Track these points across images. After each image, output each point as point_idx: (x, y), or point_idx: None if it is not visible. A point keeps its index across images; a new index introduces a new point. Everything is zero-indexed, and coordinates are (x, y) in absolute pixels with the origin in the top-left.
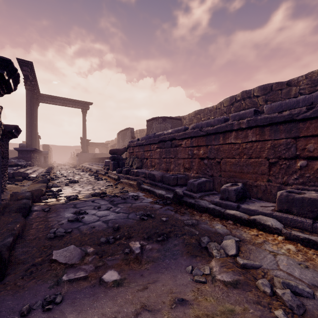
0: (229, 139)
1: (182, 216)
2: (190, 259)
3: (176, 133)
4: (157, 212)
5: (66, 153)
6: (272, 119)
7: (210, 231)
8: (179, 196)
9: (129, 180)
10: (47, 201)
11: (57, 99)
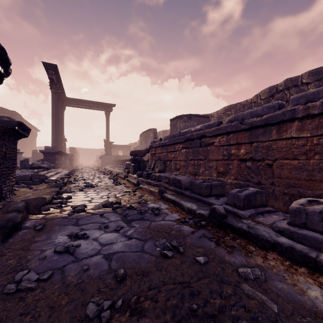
0: (287, 132)
1: (231, 255)
2: None
3: (207, 129)
4: (188, 241)
5: (92, 155)
6: None
7: (302, 307)
8: (220, 215)
9: (150, 185)
10: (48, 213)
11: (82, 102)
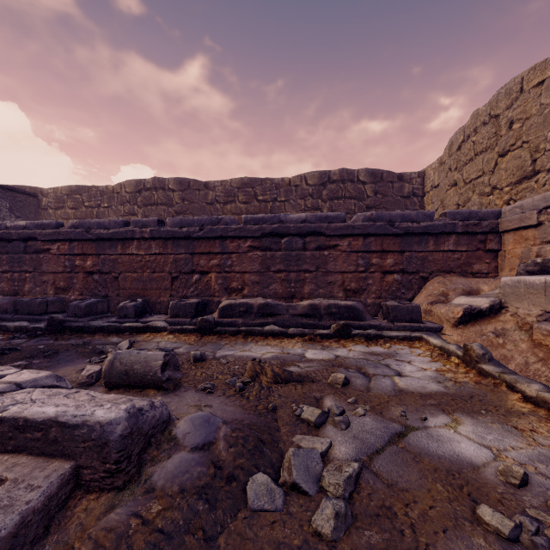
0: (130, 249)
1: (68, 341)
2: (87, 358)
3: (38, 229)
4: (24, 345)
5: None
6: (174, 233)
7: (106, 344)
8: (59, 321)
9: None
10: None
11: None
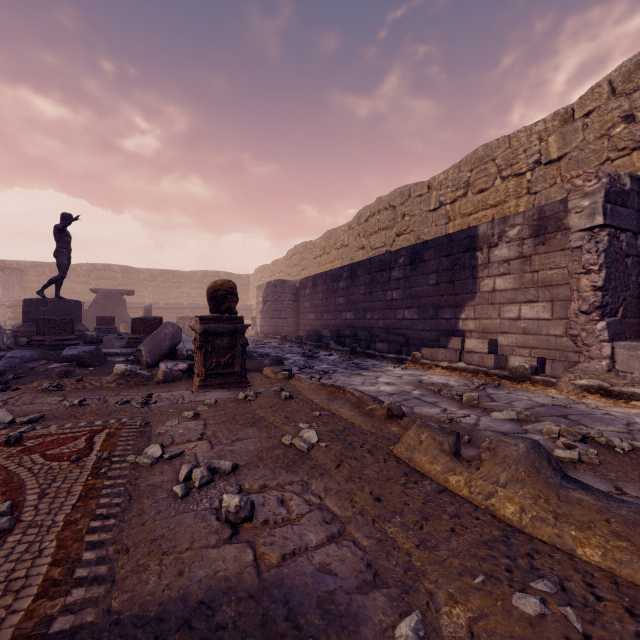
0: None
1: None
2: None
3: None
4: None
5: None
6: (164, 307)
7: None
8: None
9: None
10: None
11: None
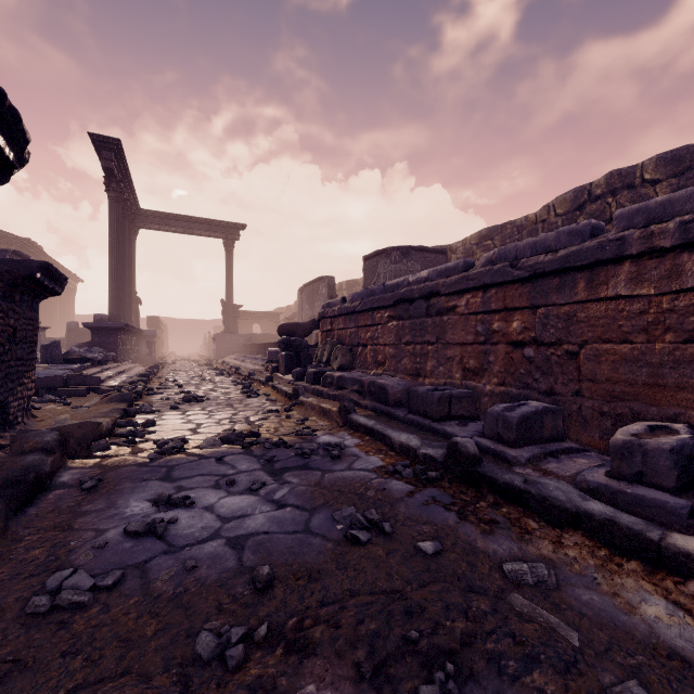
0: (609, 285)
1: (489, 538)
2: None
3: (441, 278)
4: (401, 511)
5: (197, 334)
6: None
7: (629, 637)
8: (467, 457)
9: (321, 397)
10: (106, 456)
11: (174, 220)
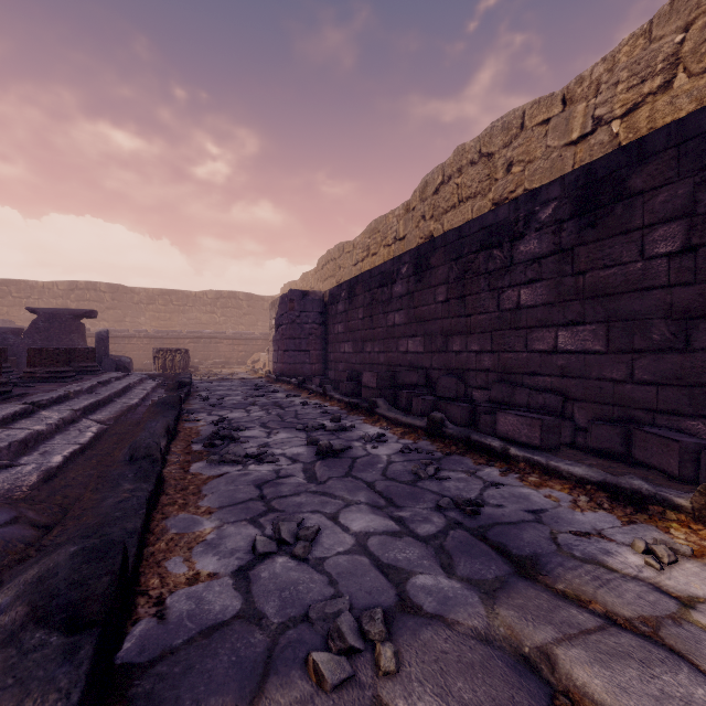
0: (133, 342)
1: None
2: None
3: None
4: None
5: None
6: (155, 336)
7: None
8: None
9: None
10: None
11: None
